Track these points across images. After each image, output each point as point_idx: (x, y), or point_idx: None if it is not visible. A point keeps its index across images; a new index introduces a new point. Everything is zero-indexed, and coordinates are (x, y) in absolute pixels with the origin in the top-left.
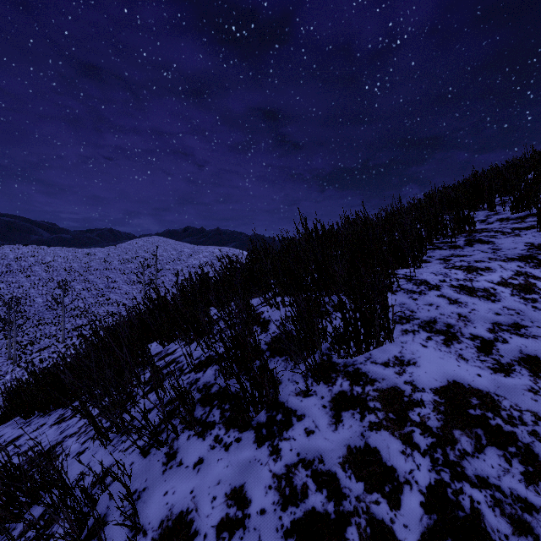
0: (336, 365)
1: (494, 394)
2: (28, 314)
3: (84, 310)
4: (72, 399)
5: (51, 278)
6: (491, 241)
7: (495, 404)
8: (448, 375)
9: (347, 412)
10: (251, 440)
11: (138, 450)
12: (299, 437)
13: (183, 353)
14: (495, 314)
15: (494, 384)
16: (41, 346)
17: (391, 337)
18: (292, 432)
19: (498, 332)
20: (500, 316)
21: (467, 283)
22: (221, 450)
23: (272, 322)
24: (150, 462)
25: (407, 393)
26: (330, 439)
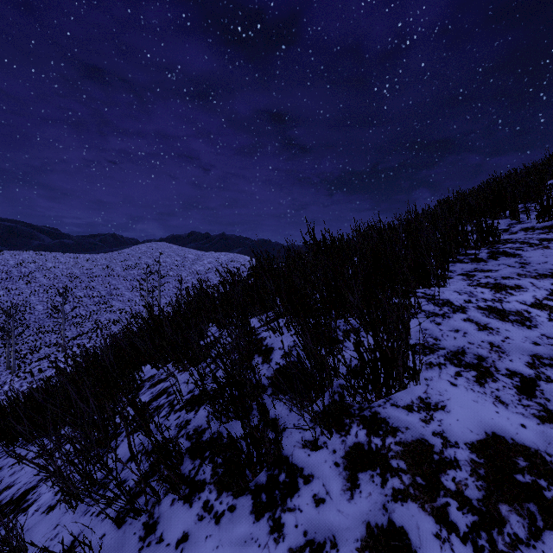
0: (350, 407)
1: (545, 453)
2: (28, 322)
3: (86, 318)
4: (57, 427)
5: (52, 285)
6: (517, 253)
7: (548, 467)
8: (485, 425)
9: (365, 473)
10: (247, 510)
11: (112, 516)
12: (306, 507)
13: (173, 389)
14: (533, 343)
15: (543, 438)
16: (41, 355)
17: (417, 379)
18: (298, 499)
19: (539, 367)
20: (540, 346)
21: (496, 304)
22: (210, 522)
23: (275, 350)
24: (125, 536)
25: (437, 449)
26: (345, 513)
